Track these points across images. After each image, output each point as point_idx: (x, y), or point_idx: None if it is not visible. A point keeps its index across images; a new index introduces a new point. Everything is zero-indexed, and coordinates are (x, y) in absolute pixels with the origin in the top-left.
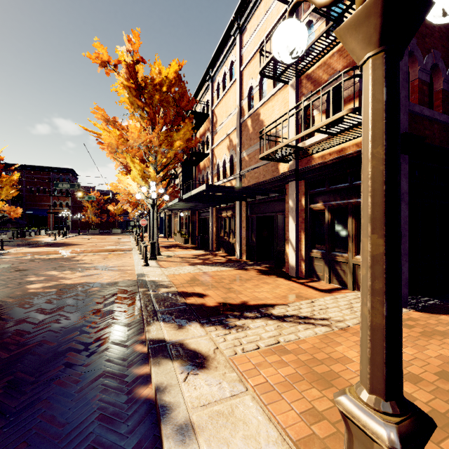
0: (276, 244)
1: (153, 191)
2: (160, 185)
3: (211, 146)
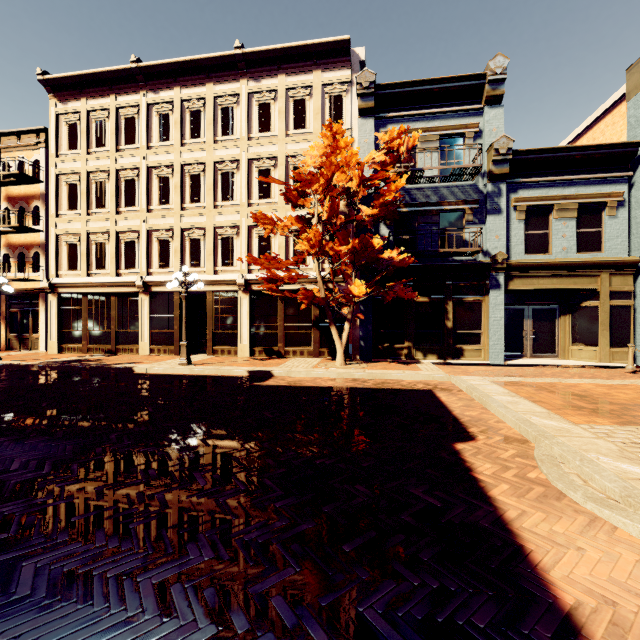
0: None
1: None
2: None
3: None
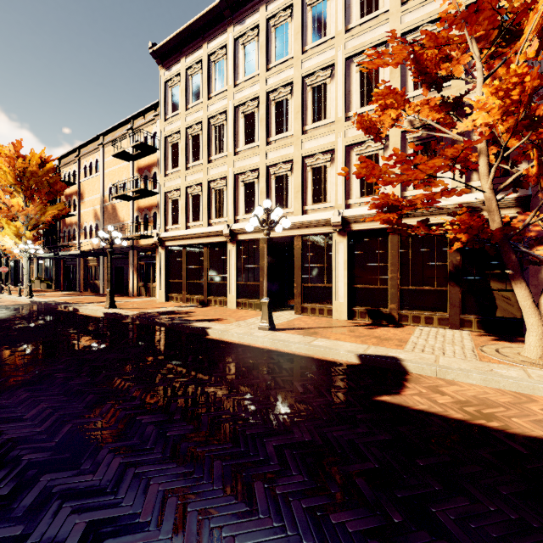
0: (125, 282)
1: (32, 248)
2: (37, 244)
3: (79, 210)
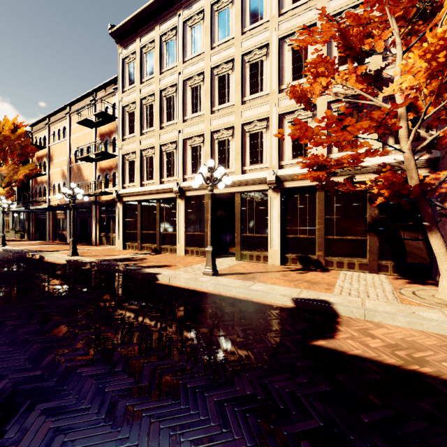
0: (89, 232)
1: (5, 203)
2: (9, 199)
3: (48, 170)
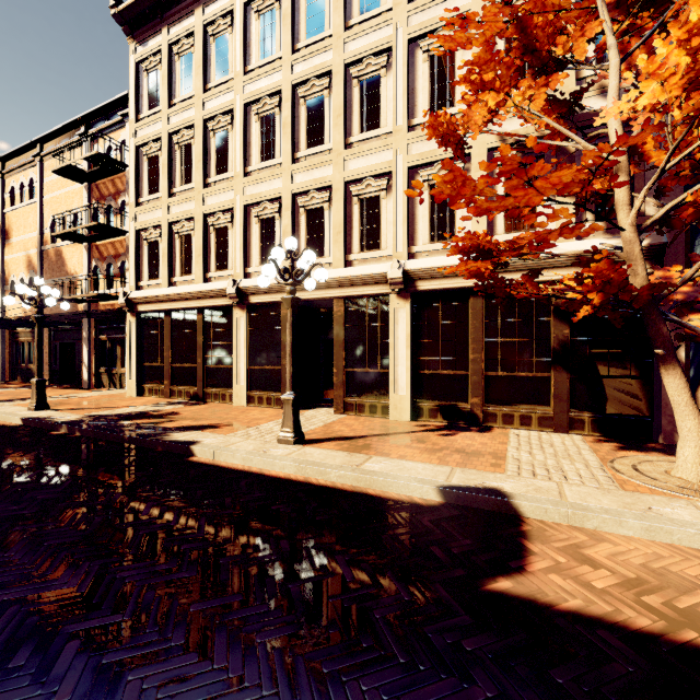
0: (77, 366)
1: None
2: None
3: (2, 256)
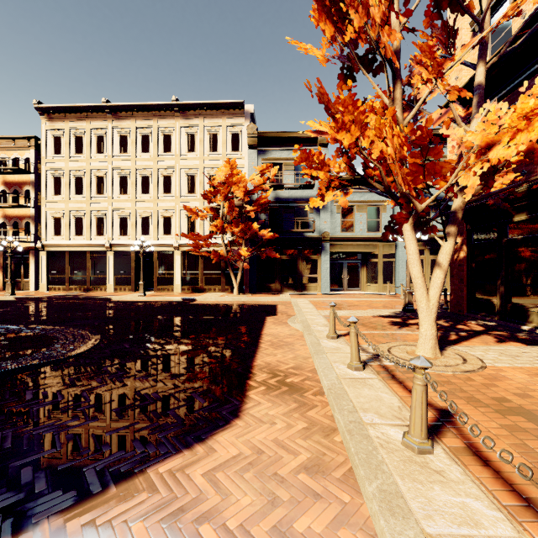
0: None
1: None
2: None
3: None
